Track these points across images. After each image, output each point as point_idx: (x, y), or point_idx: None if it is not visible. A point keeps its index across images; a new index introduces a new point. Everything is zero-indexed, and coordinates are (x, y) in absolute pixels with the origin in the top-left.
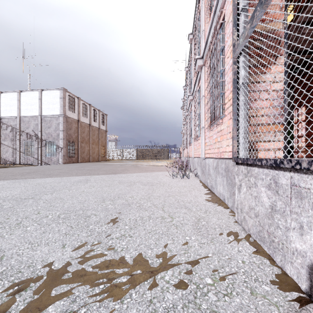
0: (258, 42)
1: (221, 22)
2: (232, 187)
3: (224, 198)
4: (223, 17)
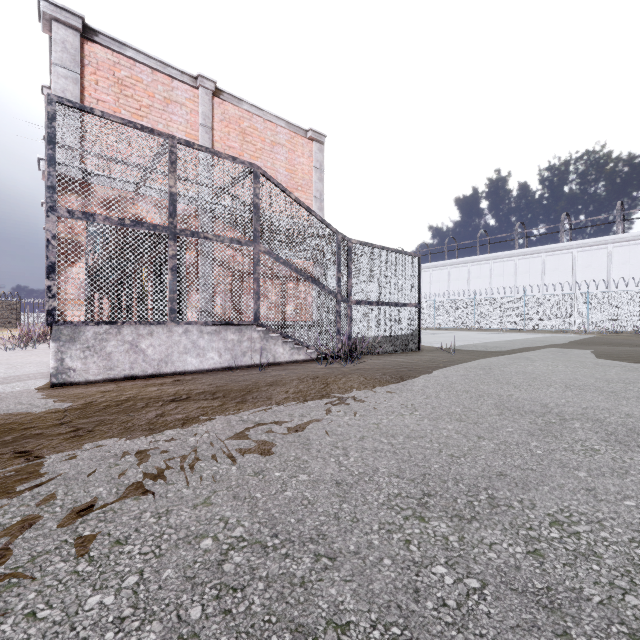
0: None
1: None
2: None
3: None
4: None
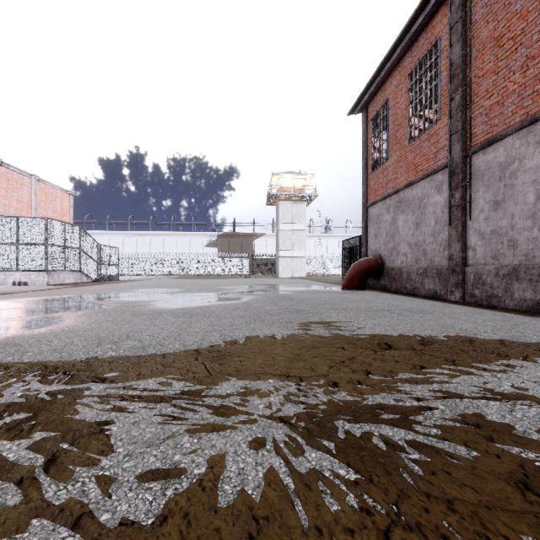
0: (1, 249)
1: None
2: None
3: None
4: None
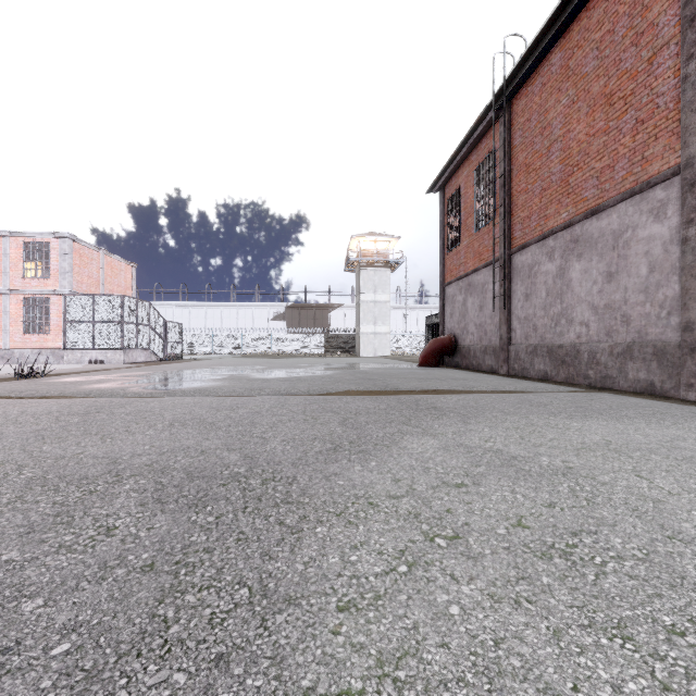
0: (77, 327)
1: (46, 297)
2: (58, 357)
3: (50, 363)
4: (48, 297)
